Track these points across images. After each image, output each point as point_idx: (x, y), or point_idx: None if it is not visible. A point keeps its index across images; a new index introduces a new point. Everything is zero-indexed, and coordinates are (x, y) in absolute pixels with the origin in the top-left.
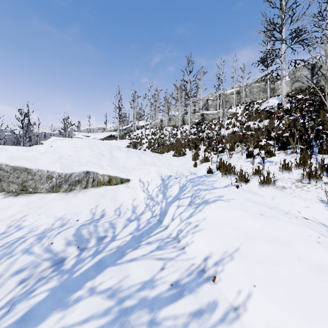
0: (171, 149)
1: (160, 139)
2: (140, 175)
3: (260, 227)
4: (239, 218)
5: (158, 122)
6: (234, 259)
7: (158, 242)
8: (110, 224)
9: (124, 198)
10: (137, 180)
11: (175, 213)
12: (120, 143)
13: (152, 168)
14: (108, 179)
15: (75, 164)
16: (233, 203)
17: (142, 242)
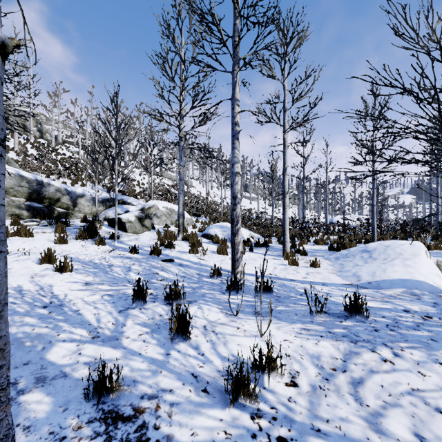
0: None
1: None
2: None
3: None
4: None
5: None
6: None
7: None
8: None
9: None
10: None
11: None
12: None
13: None
14: None
15: None
16: None
17: None
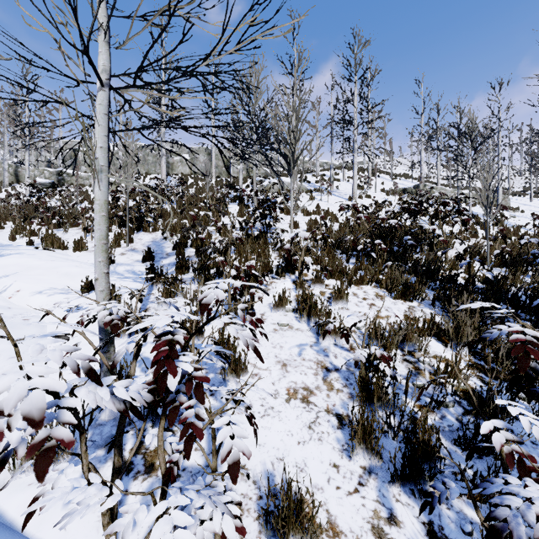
0: None
1: None
2: None
3: (43, 263)
4: (29, 261)
5: None
6: (9, 276)
7: None
8: None
9: None
10: None
11: None
12: None
13: None
14: None
15: None
16: (32, 256)
17: None
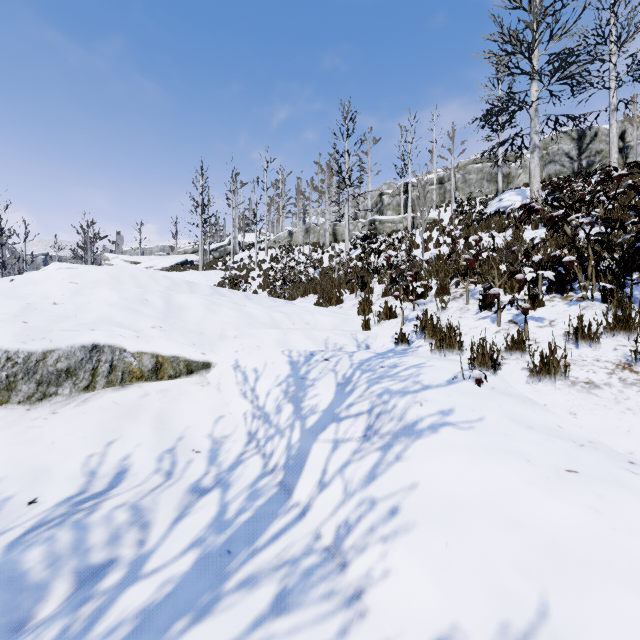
0: (311, 290)
1: (287, 270)
2: (238, 351)
3: (591, 523)
4: (517, 486)
5: (283, 237)
6: None
7: (278, 576)
8: (134, 514)
9: (191, 415)
10: (230, 366)
11: (327, 467)
12: (203, 277)
13: (268, 335)
14: (154, 364)
15: (63, 325)
16: (486, 434)
17: (227, 578)
